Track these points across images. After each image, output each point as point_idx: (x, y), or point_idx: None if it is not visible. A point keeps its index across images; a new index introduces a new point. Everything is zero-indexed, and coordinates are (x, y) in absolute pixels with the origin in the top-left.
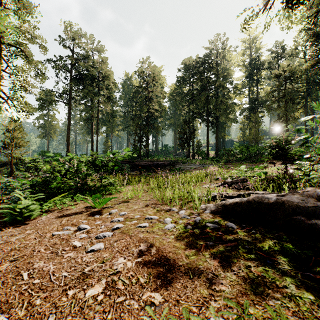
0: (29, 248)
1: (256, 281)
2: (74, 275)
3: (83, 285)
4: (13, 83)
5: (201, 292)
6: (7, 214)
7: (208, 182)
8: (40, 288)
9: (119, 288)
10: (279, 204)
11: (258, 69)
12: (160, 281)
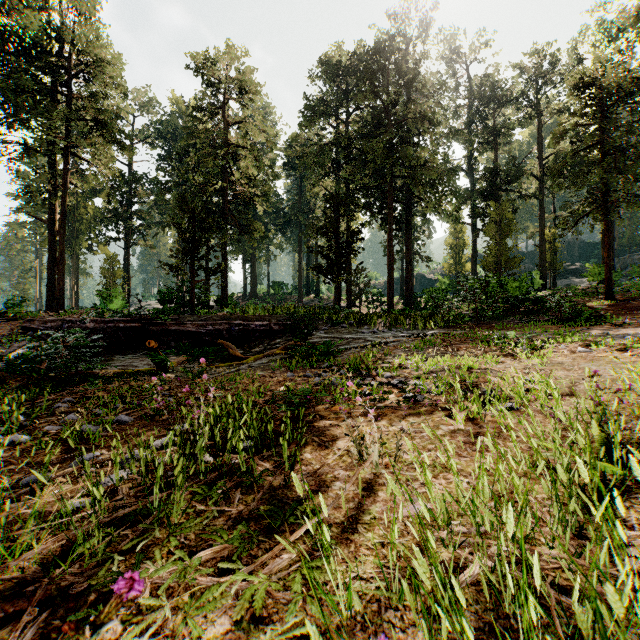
0: None
1: None
2: None
3: None
4: None
5: None
6: None
7: None
8: None
9: None
10: None
11: (498, 101)
12: None
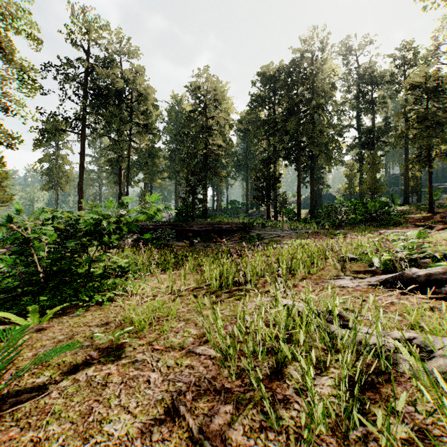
0: None
1: None
2: None
3: None
4: None
5: None
6: None
7: (331, 267)
8: None
9: None
10: None
11: (375, 83)
12: None
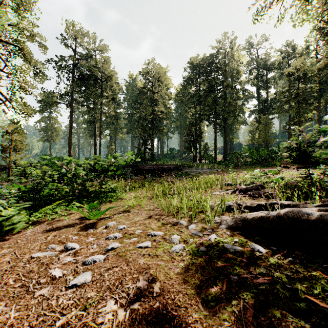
0: None
1: None
2: None
3: None
4: (12, 84)
5: None
6: None
7: (218, 188)
8: None
9: None
10: (324, 223)
11: (268, 68)
12: None
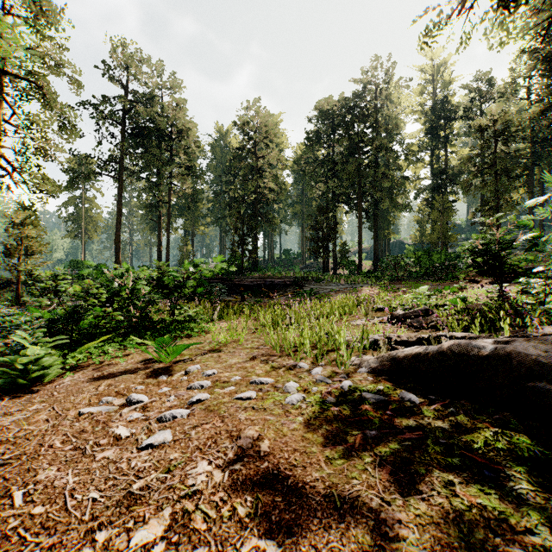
0: (33, 439)
1: (468, 517)
2: (112, 497)
3: (127, 520)
4: (22, 143)
5: (360, 539)
6: (1, 373)
7: (361, 315)
8: (43, 526)
9: (196, 528)
10: (500, 359)
11: (448, 118)
12: (278, 512)
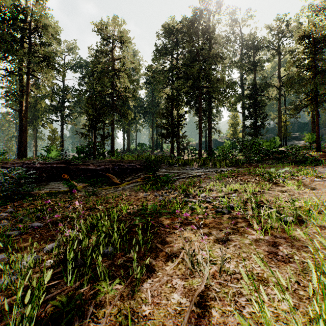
0: None
1: None
2: None
3: None
4: None
5: None
6: None
7: None
8: None
9: None
10: None
11: (256, 48)
12: None
